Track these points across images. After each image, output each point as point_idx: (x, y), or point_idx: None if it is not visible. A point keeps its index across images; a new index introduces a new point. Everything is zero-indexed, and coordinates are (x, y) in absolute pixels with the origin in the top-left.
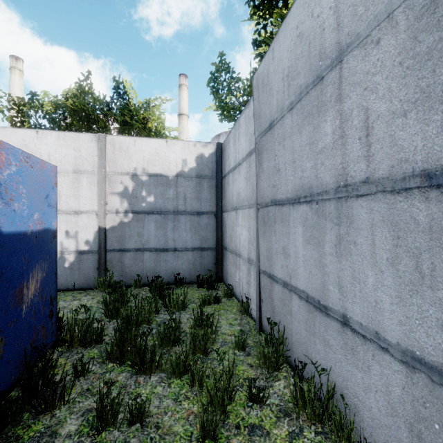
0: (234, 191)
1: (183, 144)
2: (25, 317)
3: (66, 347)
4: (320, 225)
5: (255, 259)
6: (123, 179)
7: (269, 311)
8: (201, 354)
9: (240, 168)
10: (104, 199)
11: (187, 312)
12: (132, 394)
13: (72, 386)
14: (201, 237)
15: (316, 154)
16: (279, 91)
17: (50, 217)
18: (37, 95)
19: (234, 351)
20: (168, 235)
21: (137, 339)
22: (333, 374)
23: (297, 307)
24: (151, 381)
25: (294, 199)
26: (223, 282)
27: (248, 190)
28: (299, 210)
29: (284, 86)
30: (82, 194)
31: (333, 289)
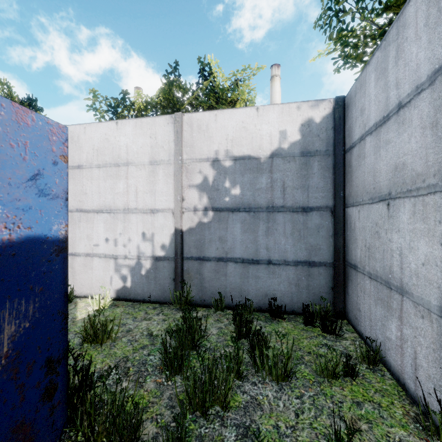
0: (383, 165)
1: (281, 109)
2: None
3: None
4: None
5: None
6: (202, 167)
7: None
8: None
9: (405, 113)
10: (180, 194)
11: (293, 389)
12: None
13: None
14: (309, 246)
15: None
16: None
17: (45, 216)
18: (128, 93)
19: None
20: (259, 241)
21: None
22: None
23: None
24: None
25: None
26: (348, 319)
27: None
28: None
29: None
30: (157, 189)
31: None
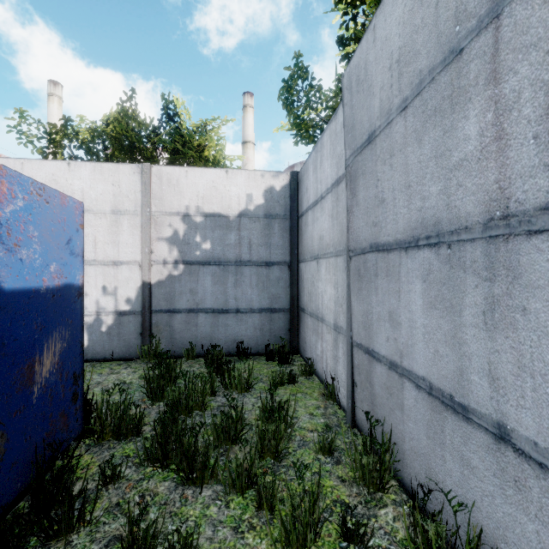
0: (315, 234)
1: (248, 174)
2: (37, 402)
3: (94, 440)
4: (455, 280)
5: (345, 327)
6: (172, 221)
7: (367, 400)
8: (272, 457)
9: (323, 203)
10: (148, 246)
11: (252, 395)
12: (176, 516)
13: (95, 501)
14: (271, 295)
15: (448, 171)
16: (384, 85)
17: (73, 269)
18: (71, 120)
19: (318, 456)
20: (228, 292)
21: (185, 435)
22: (479, 512)
23: (413, 401)
24: (203, 496)
25: (408, 241)
26: (300, 353)
27: (335, 232)
28: (417, 257)
29: (392, 77)
30: (122, 240)
31: (478, 381)
